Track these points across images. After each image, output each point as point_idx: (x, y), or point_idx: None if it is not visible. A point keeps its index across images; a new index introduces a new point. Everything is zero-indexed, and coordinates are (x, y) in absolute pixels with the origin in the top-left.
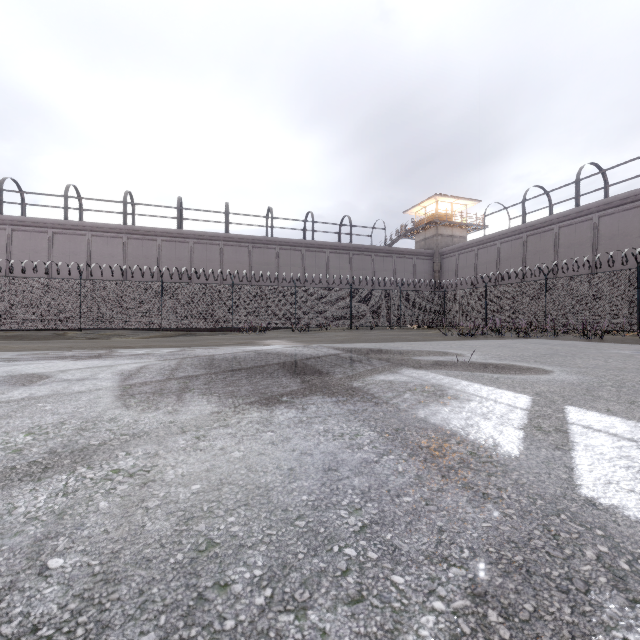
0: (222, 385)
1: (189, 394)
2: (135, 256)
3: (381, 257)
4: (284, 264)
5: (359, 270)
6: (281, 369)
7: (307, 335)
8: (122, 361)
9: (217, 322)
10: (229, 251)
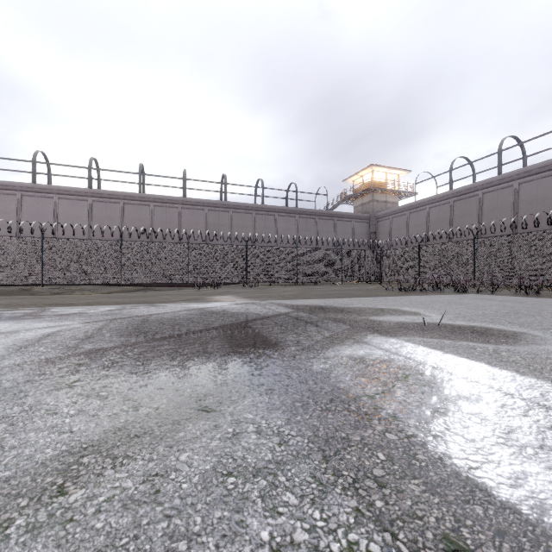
0: (127, 369)
1: (60, 393)
2: (99, 217)
3: (324, 220)
4: (237, 226)
5: (304, 231)
6: (220, 336)
7: (257, 290)
8: (37, 324)
9: (174, 278)
10: (187, 213)
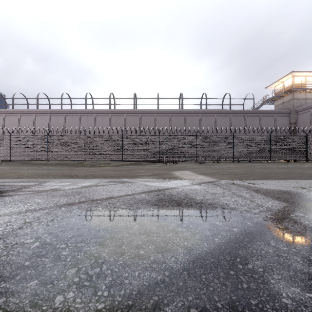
0: None
1: None
2: (114, 124)
3: (251, 116)
4: (189, 124)
5: (236, 125)
6: None
7: (206, 166)
8: None
9: (150, 157)
10: (159, 119)
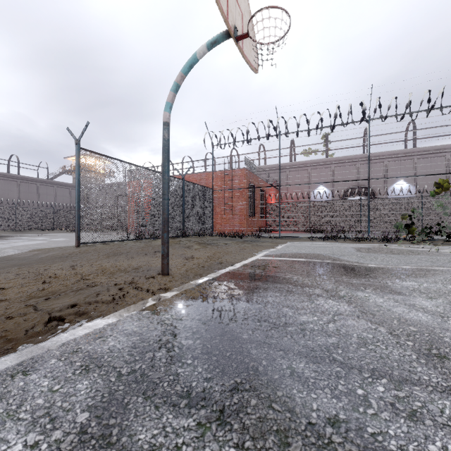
0: None
1: None
2: None
3: (45, 186)
4: None
5: (26, 193)
6: None
7: None
8: None
9: None
10: None
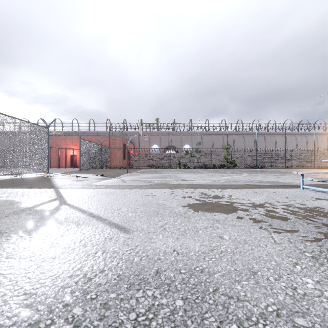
0: None
1: None
2: None
3: None
4: None
5: None
6: None
7: None
8: None
9: None
10: None
